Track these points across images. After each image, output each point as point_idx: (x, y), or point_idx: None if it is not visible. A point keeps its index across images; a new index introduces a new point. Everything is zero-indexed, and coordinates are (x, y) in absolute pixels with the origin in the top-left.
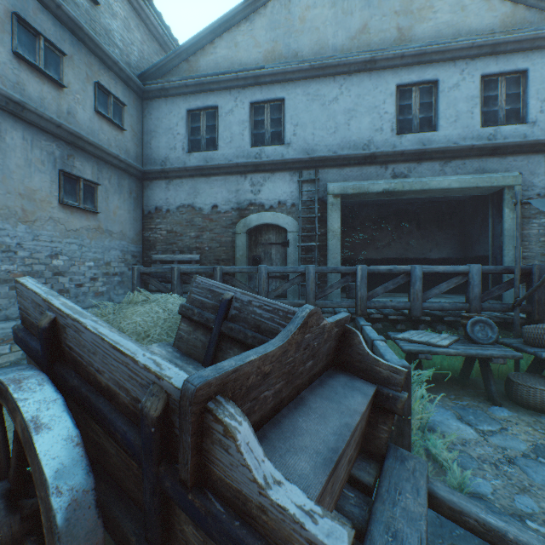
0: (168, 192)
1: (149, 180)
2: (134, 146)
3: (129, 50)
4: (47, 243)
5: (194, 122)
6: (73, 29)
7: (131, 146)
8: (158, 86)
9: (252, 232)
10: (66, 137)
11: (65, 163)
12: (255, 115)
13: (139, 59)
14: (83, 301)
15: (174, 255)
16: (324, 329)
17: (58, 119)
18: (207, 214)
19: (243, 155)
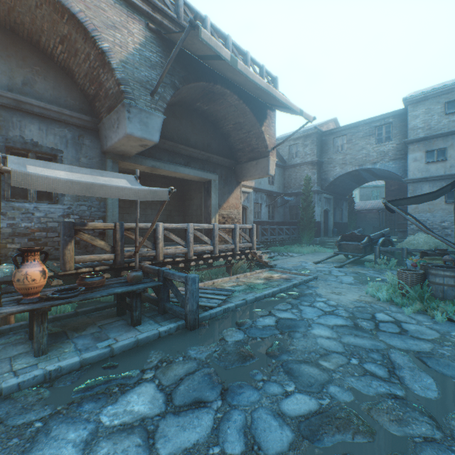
0: None
1: None
2: None
3: None
4: (438, 218)
5: None
6: (450, 134)
7: None
8: None
9: None
10: (446, 177)
11: None
12: None
13: None
14: None
15: None
16: (358, 235)
17: (438, 175)
18: None
19: None
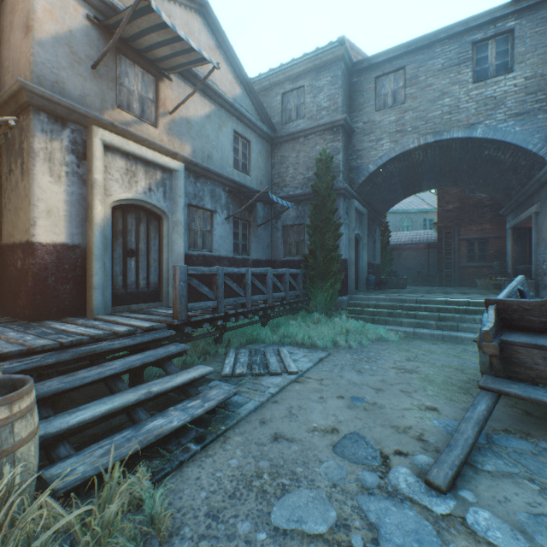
0: None
1: None
2: None
3: None
4: None
5: None
6: None
7: None
8: None
9: None
10: None
11: None
12: None
13: None
14: None
15: None
16: None
17: None
18: None
19: None
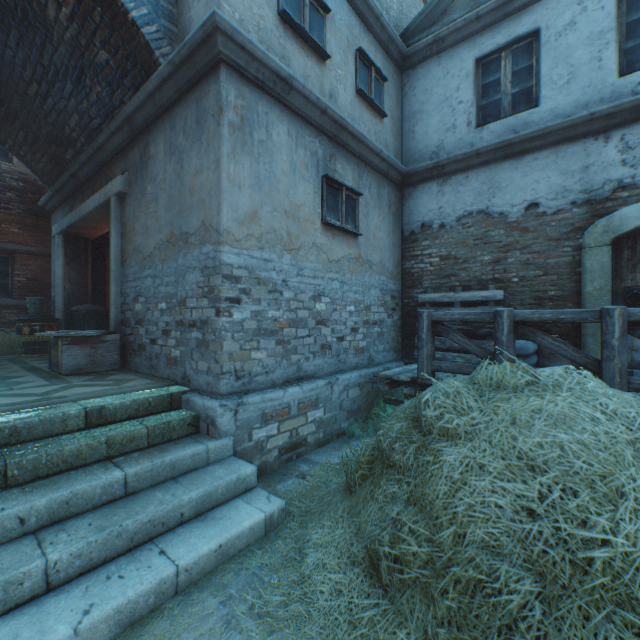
0: (441, 198)
1: (411, 186)
2: (392, 139)
3: (388, 3)
4: (309, 280)
5: (487, 75)
6: None
7: (389, 140)
8: (428, 39)
9: (622, 243)
10: (329, 129)
11: (326, 166)
12: (630, 11)
13: (397, 15)
14: (343, 360)
15: (455, 294)
16: None
17: (323, 100)
18: (515, 221)
19: (598, 98)
